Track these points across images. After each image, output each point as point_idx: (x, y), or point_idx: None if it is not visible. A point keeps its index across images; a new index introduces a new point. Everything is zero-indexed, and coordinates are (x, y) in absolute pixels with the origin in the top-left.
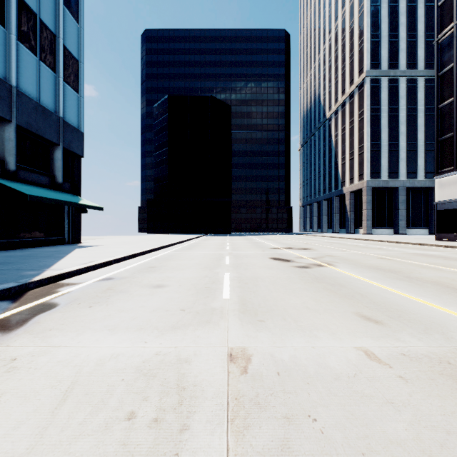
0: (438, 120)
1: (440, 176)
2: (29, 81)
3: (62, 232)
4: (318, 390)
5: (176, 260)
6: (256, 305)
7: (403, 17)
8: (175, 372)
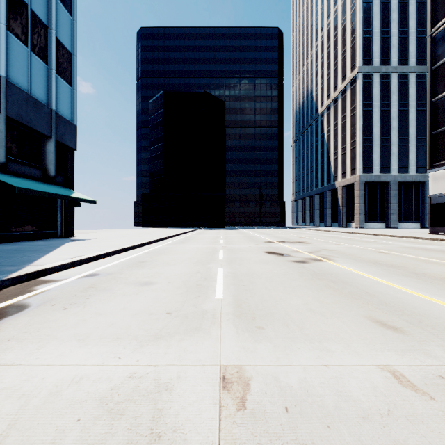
0: (431, 113)
1: (434, 169)
2: (20, 72)
3: (55, 225)
4: (343, 439)
5: (167, 255)
6: (253, 307)
7: (395, 14)
8: (150, 406)
